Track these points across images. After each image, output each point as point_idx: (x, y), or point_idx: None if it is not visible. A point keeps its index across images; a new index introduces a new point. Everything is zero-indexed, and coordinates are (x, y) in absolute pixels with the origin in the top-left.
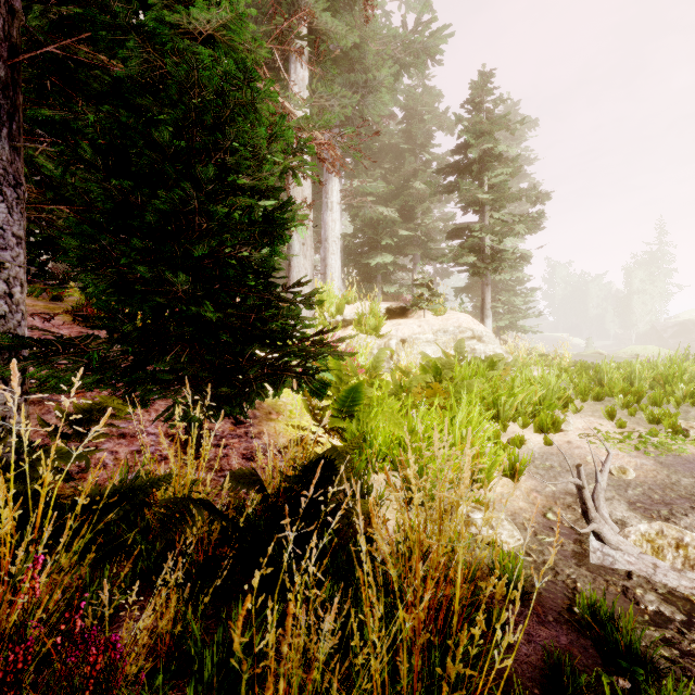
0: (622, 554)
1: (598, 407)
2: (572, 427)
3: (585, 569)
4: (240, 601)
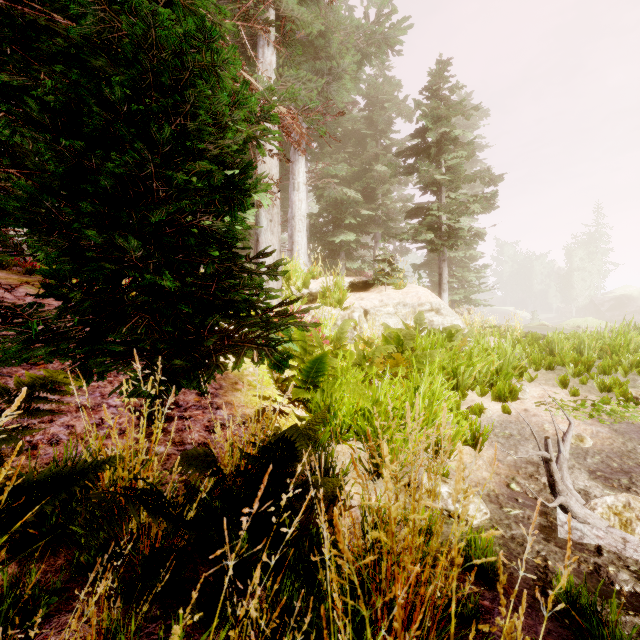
0: (590, 528)
1: (551, 376)
2: (528, 395)
3: (554, 544)
4: (181, 615)
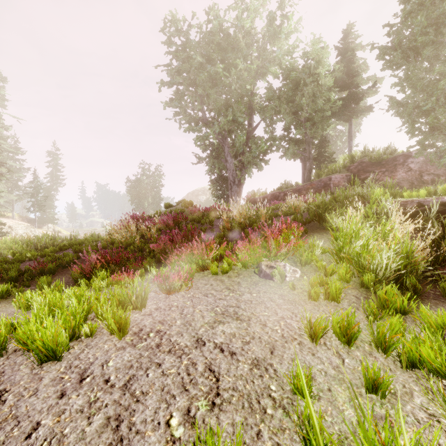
0: None
1: None
2: None
3: None
4: None
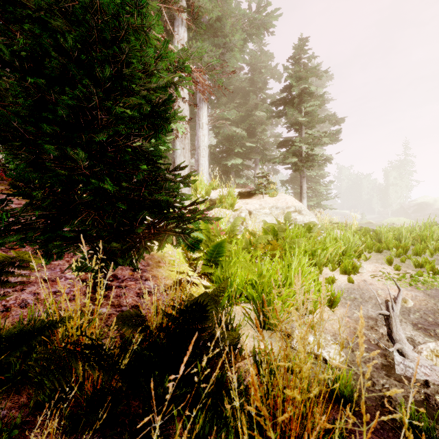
0: (419, 366)
1: (380, 257)
2: (365, 270)
3: (394, 379)
4: None
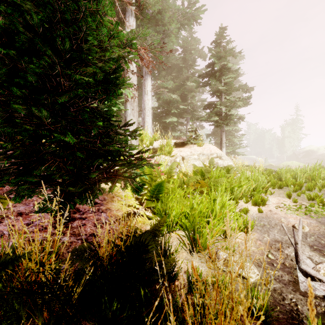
0: (318, 282)
1: (281, 192)
2: (271, 202)
3: (299, 293)
4: None
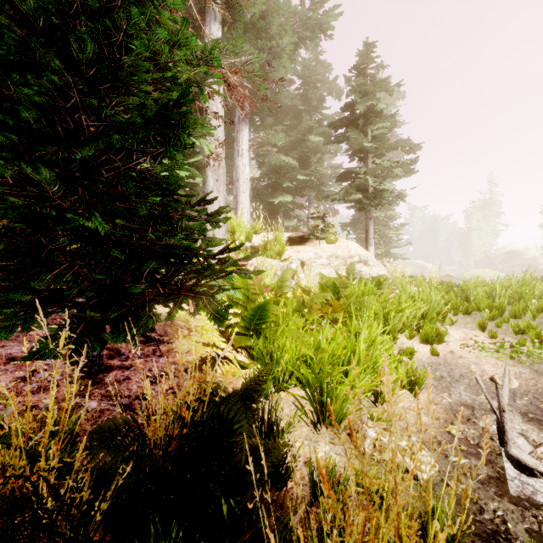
0: (541, 480)
1: (469, 320)
2: (452, 338)
3: (508, 500)
4: None
